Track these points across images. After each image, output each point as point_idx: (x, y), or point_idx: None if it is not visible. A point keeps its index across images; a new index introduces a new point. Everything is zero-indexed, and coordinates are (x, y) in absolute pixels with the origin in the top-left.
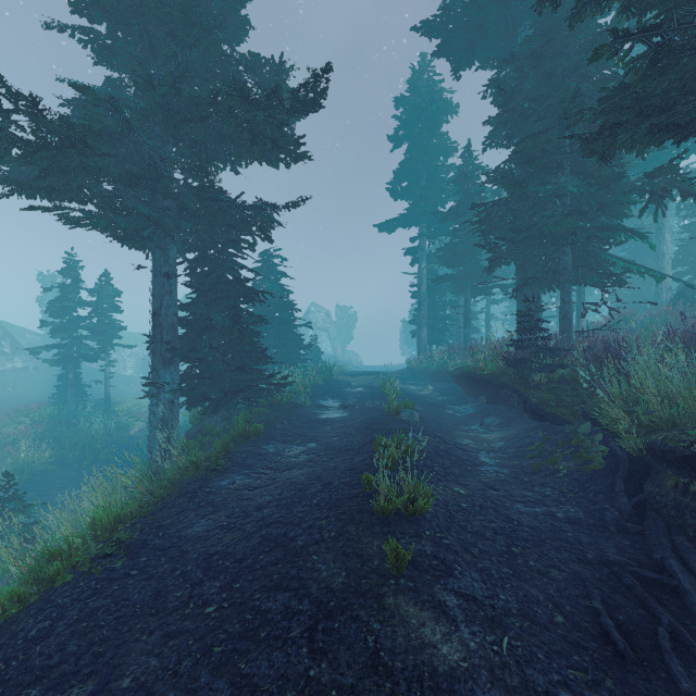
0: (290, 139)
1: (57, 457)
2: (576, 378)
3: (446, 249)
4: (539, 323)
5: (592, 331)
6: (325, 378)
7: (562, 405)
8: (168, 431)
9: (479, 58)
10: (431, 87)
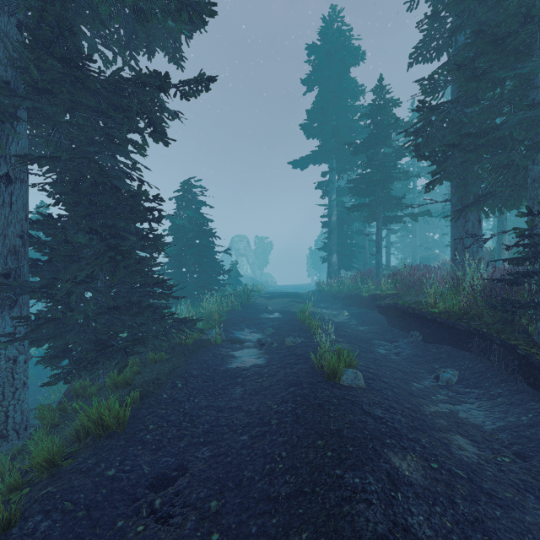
0: None
1: None
2: None
3: (357, 180)
4: (481, 249)
5: None
6: (243, 303)
7: None
8: (3, 403)
9: None
10: (341, 33)
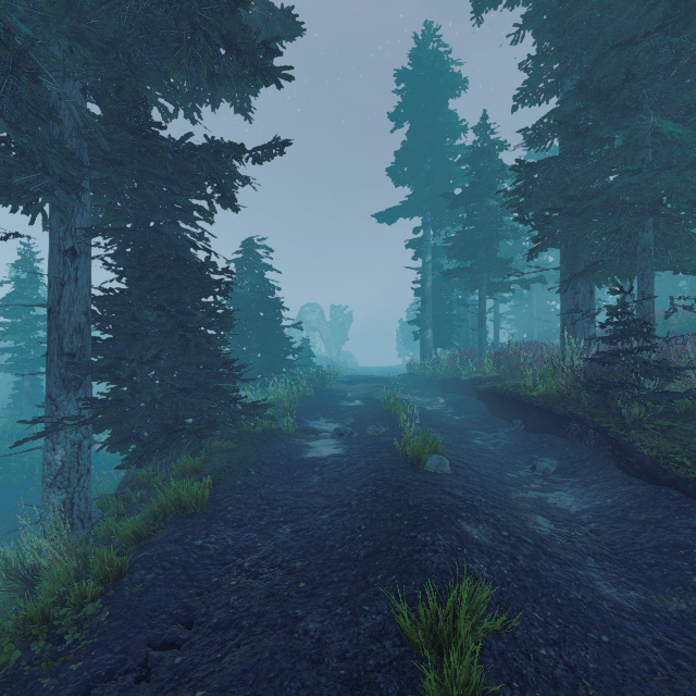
0: (254, 37)
1: None
2: (695, 411)
3: (456, 239)
4: (593, 325)
5: (682, 336)
6: (317, 388)
7: None
8: (70, 489)
9: None
10: (437, 57)
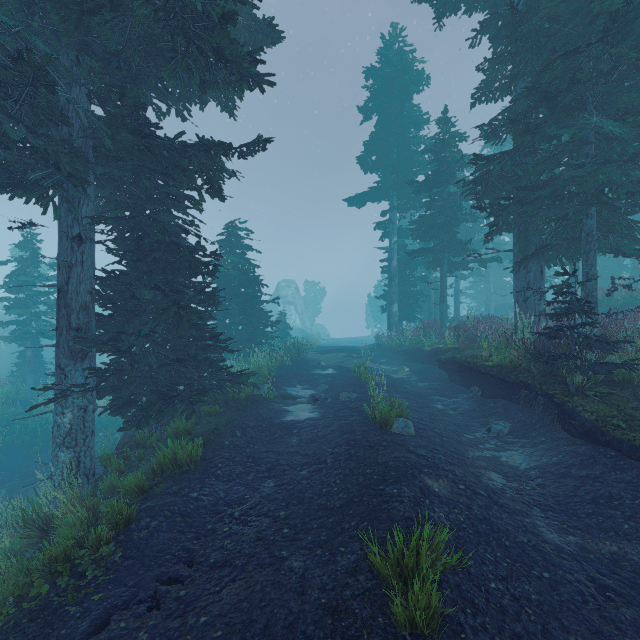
0: (241, 49)
1: (5, 442)
2: (631, 380)
3: (420, 222)
4: (543, 301)
5: (622, 312)
6: (293, 358)
7: (637, 426)
8: (77, 449)
9: (466, 1)
10: (402, 56)
